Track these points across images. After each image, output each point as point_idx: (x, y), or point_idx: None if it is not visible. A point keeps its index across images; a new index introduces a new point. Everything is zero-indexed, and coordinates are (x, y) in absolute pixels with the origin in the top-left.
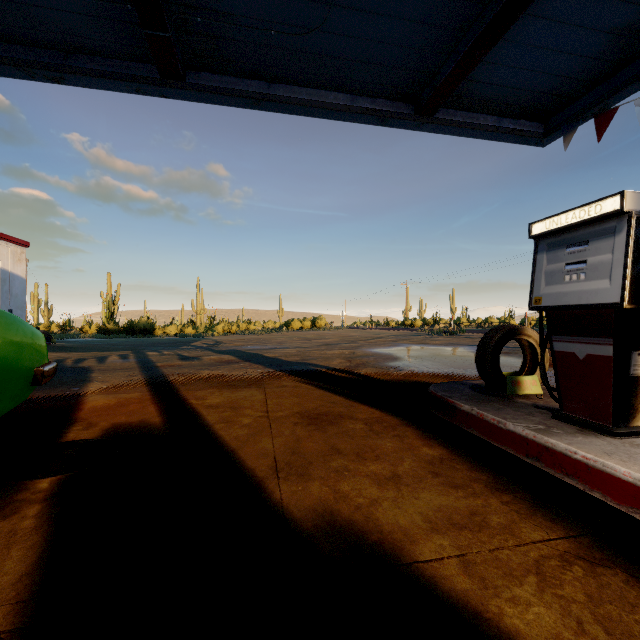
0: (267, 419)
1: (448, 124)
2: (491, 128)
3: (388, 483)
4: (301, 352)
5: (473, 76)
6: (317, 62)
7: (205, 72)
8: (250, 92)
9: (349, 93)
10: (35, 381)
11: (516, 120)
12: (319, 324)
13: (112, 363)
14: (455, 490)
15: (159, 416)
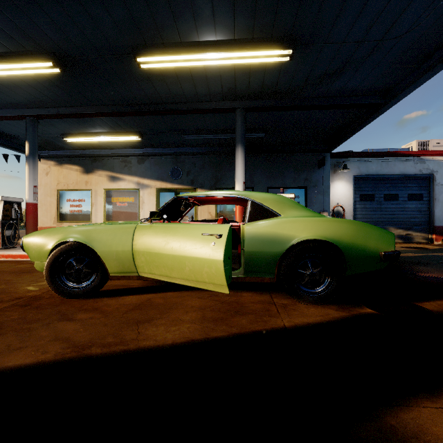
0: None
1: None
2: None
3: None
4: None
5: None
6: None
7: None
8: None
9: None
10: (381, 259)
11: None
12: None
13: None
14: None
15: None
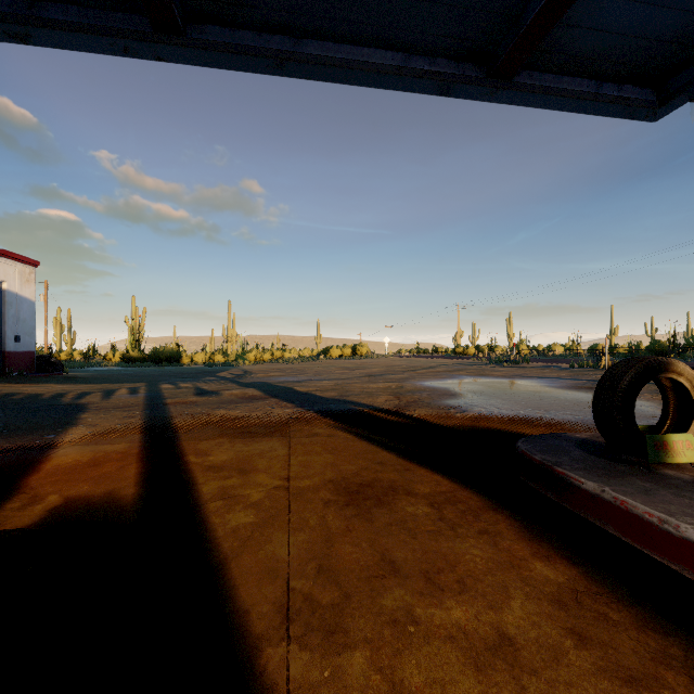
0: (286, 493)
1: (531, 90)
2: (588, 95)
3: (495, 664)
4: (339, 385)
5: (570, 17)
6: (358, 3)
7: (212, 25)
8: (271, 50)
9: (400, 51)
10: None
11: (620, 85)
12: (360, 352)
13: (116, 399)
14: (636, 693)
15: (136, 484)
